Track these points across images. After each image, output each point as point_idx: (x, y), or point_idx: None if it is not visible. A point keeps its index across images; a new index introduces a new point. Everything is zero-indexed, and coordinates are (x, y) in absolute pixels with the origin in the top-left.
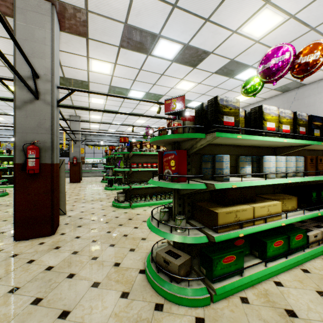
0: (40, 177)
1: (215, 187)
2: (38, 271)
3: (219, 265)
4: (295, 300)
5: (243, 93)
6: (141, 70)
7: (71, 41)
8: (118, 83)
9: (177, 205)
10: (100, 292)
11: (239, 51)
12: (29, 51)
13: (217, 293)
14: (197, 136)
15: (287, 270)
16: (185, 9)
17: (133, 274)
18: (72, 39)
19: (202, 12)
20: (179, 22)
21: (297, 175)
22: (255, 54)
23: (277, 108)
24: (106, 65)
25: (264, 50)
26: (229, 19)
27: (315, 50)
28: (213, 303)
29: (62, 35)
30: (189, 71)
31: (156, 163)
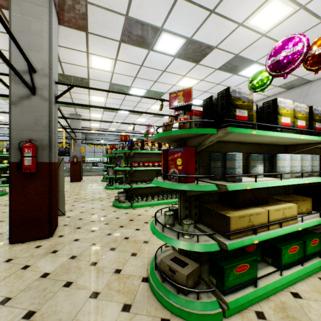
0: (37, 177)
1: (228, 189)
2: (32, 279)
3: (231, 275)
4: (317, 315)
5: (250, 88)
6: (142, 66)
7: (70, 35)
8: (118, 80)
9: (184, 208)
10: (99, 304)
11: (244, 45)
12: (25, 44)
13: (230, 308)
14: (207, 131)
15: (304, 278)
16: (190, 0)
17: (136, 282)
18: (71, 33)
19: (207, 3)
20: (183, 14)
21: (312, 175)
22: (260, 49)
23: (293, 102)
24: (107, 61)
25: (271, 44)
26: (236, 11)
27: None
28: (226, 319)
29: (61, 29)
30: (192, 67)
31: (158, 162)
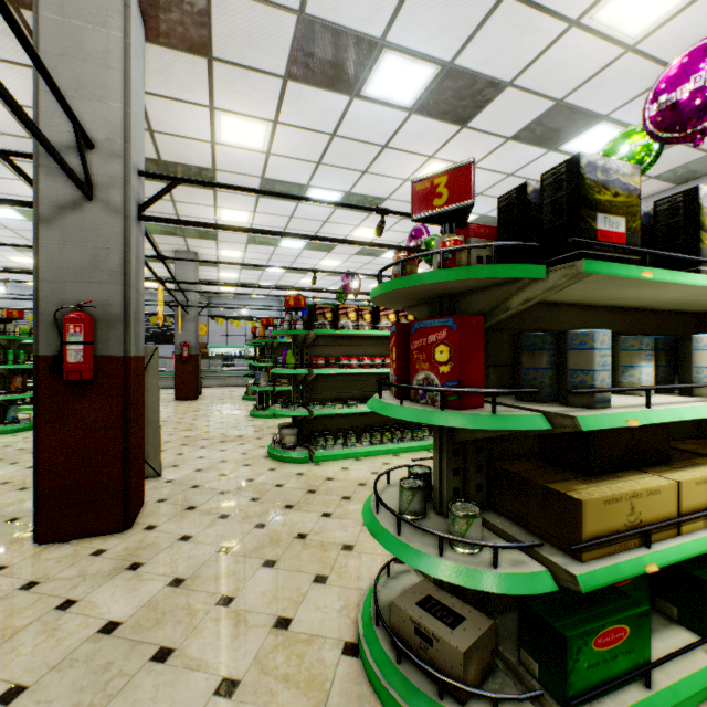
0: (96, 390)
1: (581, 428)
2: (79, 637)
3: (584, 655)
4: None
5: None
6: (335, 137)
7: (173, 67)
8: (281, 172)
9: (450, 471)
10: None
11: (580, 76)
12: (70, 84)
13: None
14: (522, 271)
15: None
16: None
17: (328, 656)
18: (175, 61)
19: None
20: (435, 4)
21: None
22: (619, 85)
23: None
24: (255, 126)
25: (646, 71)
26: None
27: None
28: None
29: (151, 52)
30: (450, 135)
31: (371, 357)
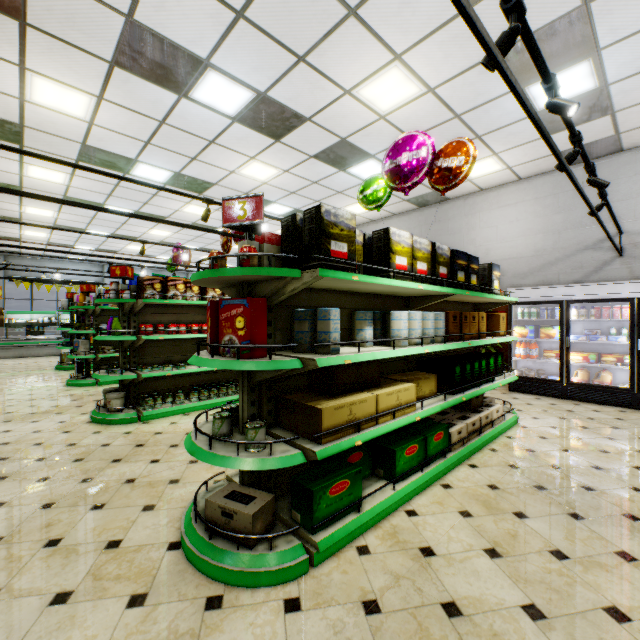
0: None
1: (318, 365)
2: None
3: (324, 500)
4: (433, 531)
5: (361, 201)
6: (165, 124)
7: None
8: (106, 142)
9: (249, 403)
10: (74, 611)
11: (355, 126)
12: None
13: (321, 550)
14: (287, 273)
15: (424, 490)
16: (262, 28)
17: (156, 555)
18: None
19: (293, 43)
20: (250, 49)
21: (436, 342)
22: (379, 138)
23: (411, 235)
24: (76, 96)
25: (393, 133)
26: (340, 69)
27: (459, 152)
28: (315, 568)
29: None
30: (267, 145)
31: (199, 324)
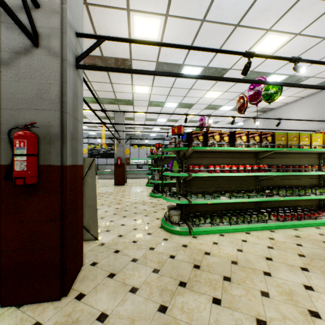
0: (40, 191)
1: None
2: None
3: None
4: None
5: None
6: (204, 22)
7: None
8: (168, 56)
9: None
10: None
11: None
12: None
13: None
14: None
15: None
16: None
17: None
18: None
19: None
20: None
21: None
22: None
23: None
24: (153, 22)
25: None
26: None
27: None
28: None
29: None
30: (289, 7)
31: (228, 165)
